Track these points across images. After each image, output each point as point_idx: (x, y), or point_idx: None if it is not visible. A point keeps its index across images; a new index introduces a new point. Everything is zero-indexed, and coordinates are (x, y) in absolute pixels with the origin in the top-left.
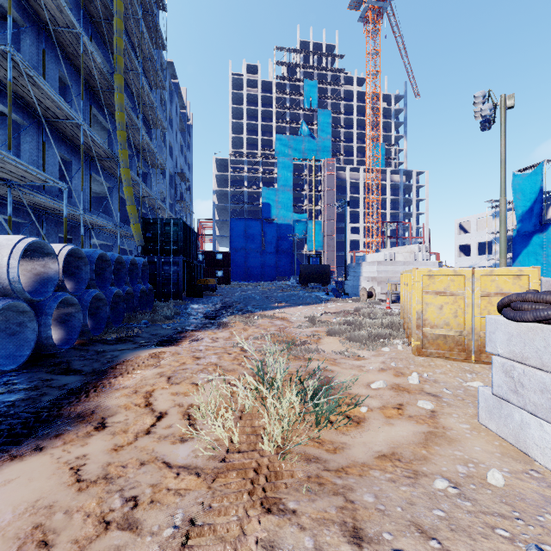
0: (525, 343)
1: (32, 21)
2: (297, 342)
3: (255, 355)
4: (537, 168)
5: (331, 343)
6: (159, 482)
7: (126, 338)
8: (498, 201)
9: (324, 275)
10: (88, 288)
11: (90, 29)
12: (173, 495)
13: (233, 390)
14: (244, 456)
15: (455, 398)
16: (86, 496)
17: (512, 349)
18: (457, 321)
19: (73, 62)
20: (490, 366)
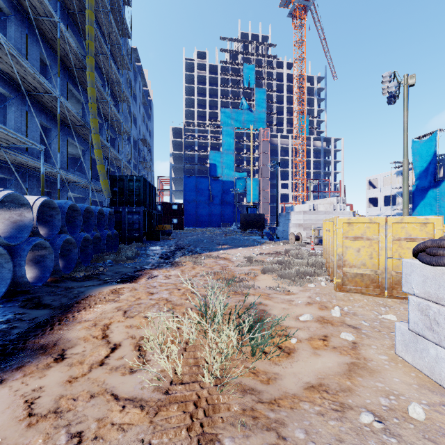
0: (440, 285)
1: (16, 11)
2: (237, 279)
3: (198, 294)
4: (432, 135)
5: (265, 280)
6: (105, 416)
7: (93, 276)
8: (400, 163)
9: (259, 222)
10: (60, 234)
11: (67, 19)
12: (116, 430)
13: (180, 323)
14: (185, 388)
15: (373, 329)
16: (34, 432)
17: (427, 290)
18: (372, 262)
19: (52, 46)
20: (400, 300)
